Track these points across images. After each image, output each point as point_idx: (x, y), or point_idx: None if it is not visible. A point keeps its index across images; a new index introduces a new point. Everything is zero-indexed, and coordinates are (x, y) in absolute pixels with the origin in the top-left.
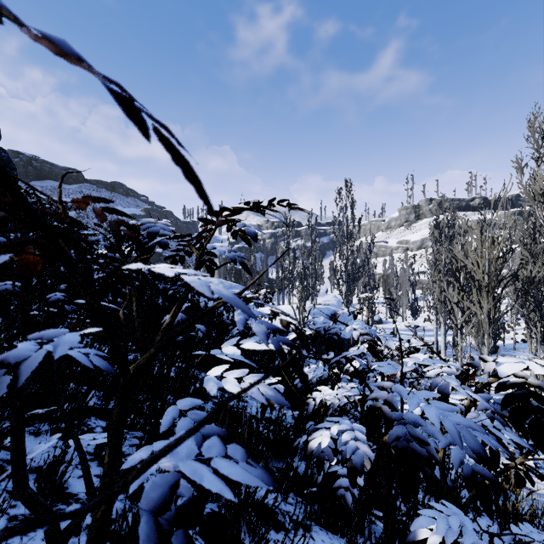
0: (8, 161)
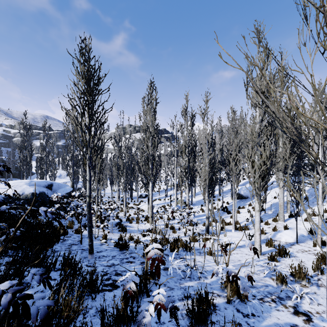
0: None
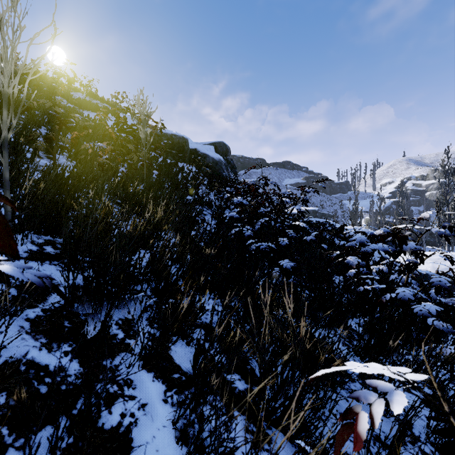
0: (233, 165)
